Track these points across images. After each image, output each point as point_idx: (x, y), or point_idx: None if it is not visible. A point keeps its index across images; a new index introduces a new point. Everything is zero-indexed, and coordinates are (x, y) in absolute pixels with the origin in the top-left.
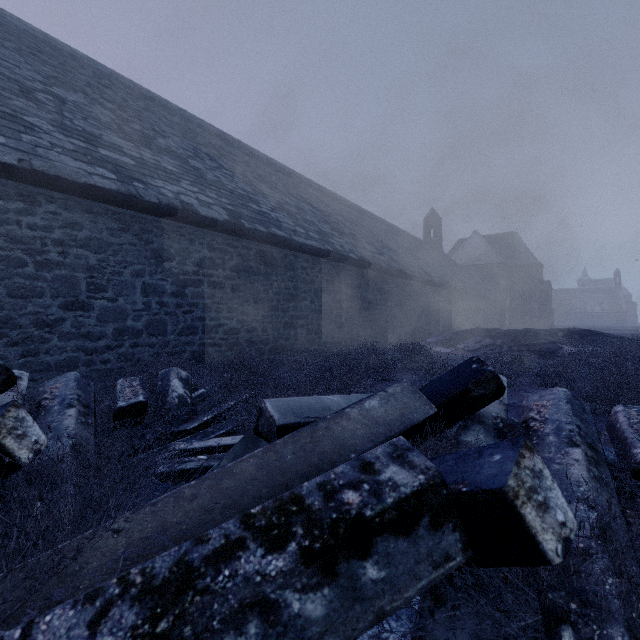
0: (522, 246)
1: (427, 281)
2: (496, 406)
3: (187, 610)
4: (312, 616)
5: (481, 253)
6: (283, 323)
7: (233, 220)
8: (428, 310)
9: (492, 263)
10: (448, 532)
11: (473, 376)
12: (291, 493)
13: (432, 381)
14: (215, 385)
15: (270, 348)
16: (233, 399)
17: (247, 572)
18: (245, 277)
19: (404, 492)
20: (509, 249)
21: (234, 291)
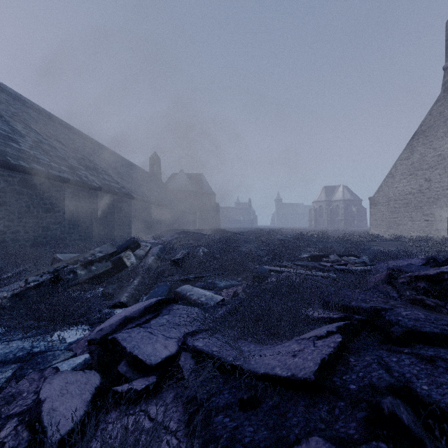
0: (206, 182)
1: (147, 201)
2: (143, 252)
3: (60, 272)
4: (82, 274)
5: (184, 184)
6: (42, 227)
7: (1, 157)
8: (148, 218)
9: (190, 190)
10: (109, 262)
11: (131, 242)
12: (77, 259)
13: (120, 245)
14: (3, 263)
15: (31, 244)
16: (26, 264)
17: (70, 268)
18: (10, 196)
19: (100, 256)
20: (199, 183)
21: (1, 205)
